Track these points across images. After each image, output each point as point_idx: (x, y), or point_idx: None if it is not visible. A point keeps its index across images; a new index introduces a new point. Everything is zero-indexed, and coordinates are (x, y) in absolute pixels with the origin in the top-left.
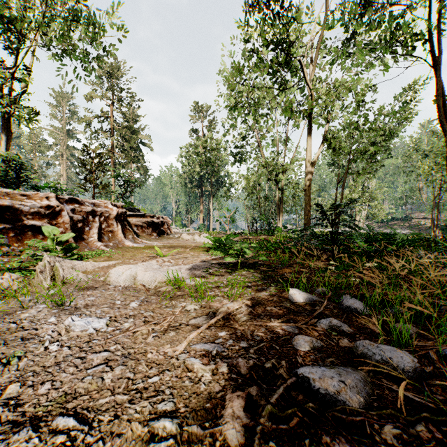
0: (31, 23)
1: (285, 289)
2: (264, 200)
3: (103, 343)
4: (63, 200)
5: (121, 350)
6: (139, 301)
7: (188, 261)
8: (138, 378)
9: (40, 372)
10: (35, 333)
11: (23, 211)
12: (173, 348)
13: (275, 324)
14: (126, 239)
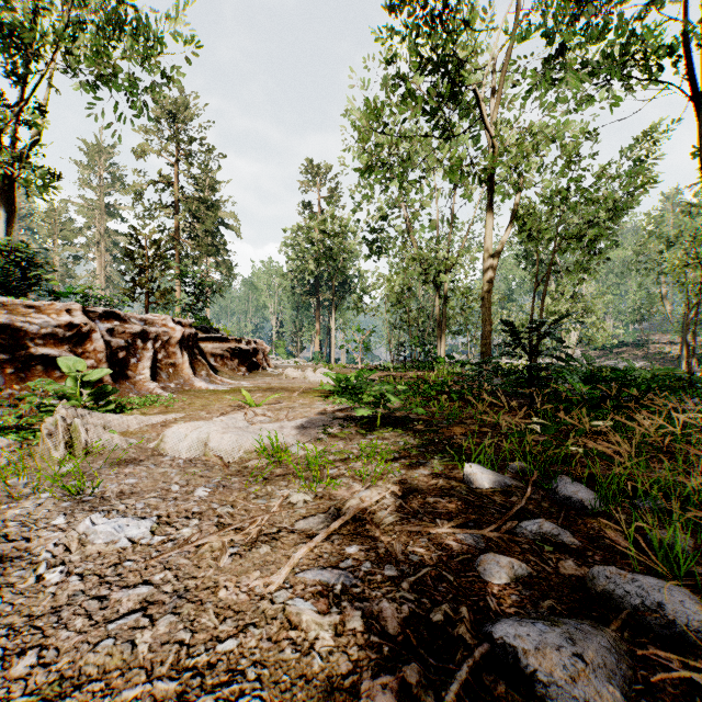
0: (47, 33)
1: (456, 464)
2: (416, 315)
3: (143, 568)
4: (94, 314)
5: (172, 582)
6: (210, 486)
7: (296, 414)
8: (199, 642)
9: (22, 628)
10: (26, 547)
11: (29, 332)
12: (265, 580)
13: (444, 530)
14: (196, 378)
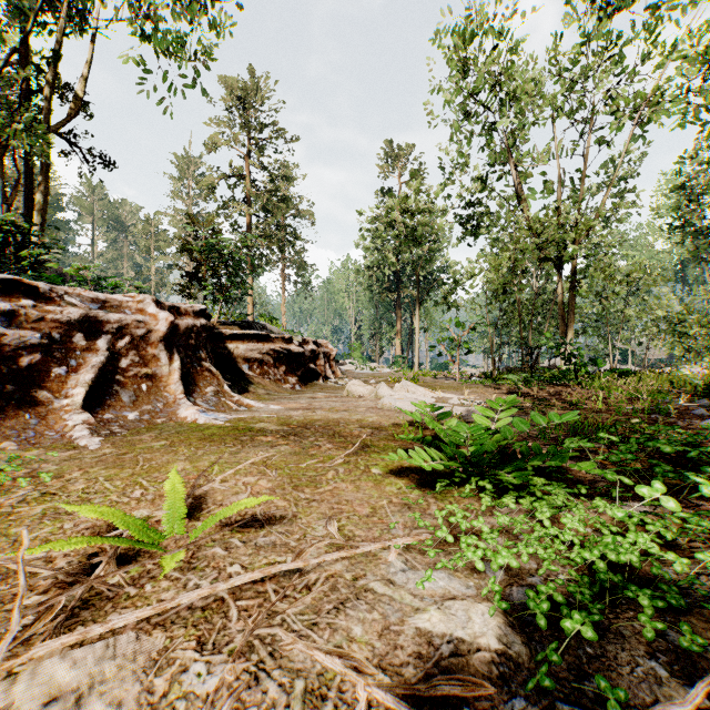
0: None
1: None
2: (527, 307)
3: None
4: None
5: None
6: None
7: None
8: None
9: None
10: None
11: None
12: None
13: None
14: (186, 400)
